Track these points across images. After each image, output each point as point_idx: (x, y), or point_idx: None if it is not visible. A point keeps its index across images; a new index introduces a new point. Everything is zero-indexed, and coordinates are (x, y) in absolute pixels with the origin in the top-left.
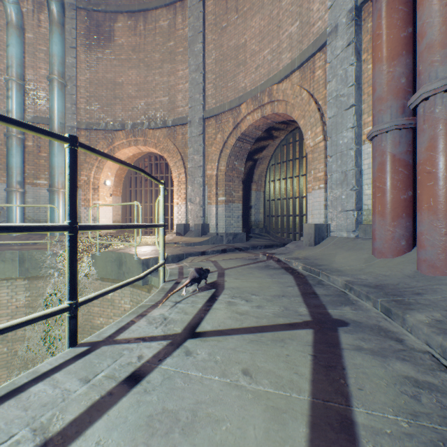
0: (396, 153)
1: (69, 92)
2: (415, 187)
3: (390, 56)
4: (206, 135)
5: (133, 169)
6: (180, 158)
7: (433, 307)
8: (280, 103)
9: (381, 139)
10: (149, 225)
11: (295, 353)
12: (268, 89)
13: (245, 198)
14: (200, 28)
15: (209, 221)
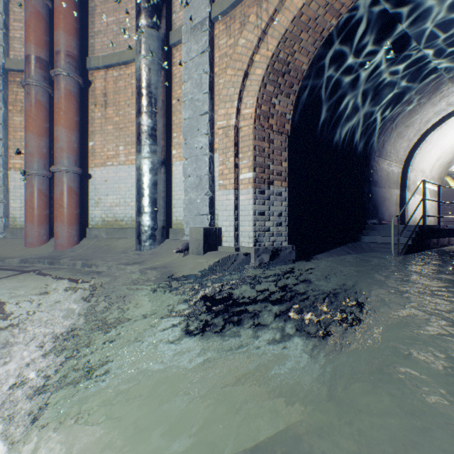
0: (42, 188)
1: None
2: (51, 208)
3: (39, 133)
4: None
5: None
6: None
7: (68, 257)
8: None
9: (33, 178)
10: None
11: (31, 276)
12: None
13: None
14: None
15: None
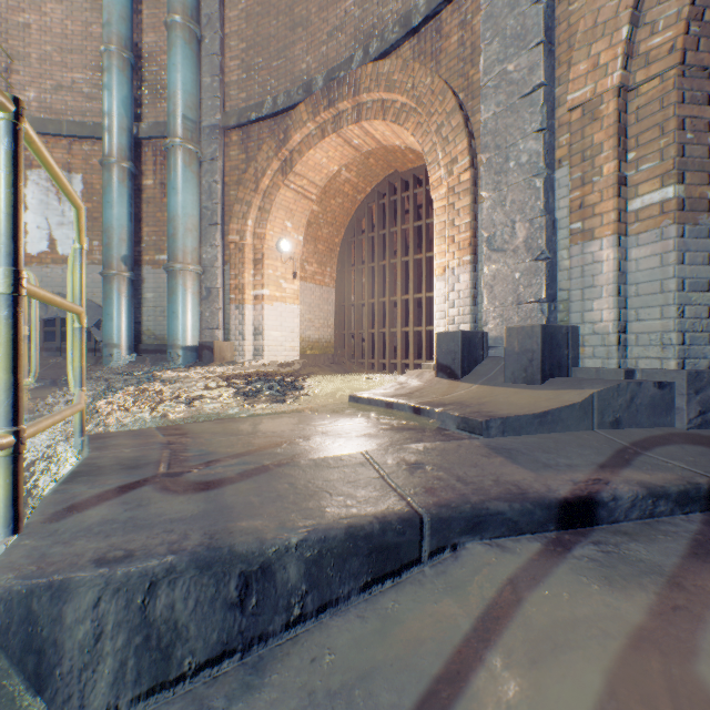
0: None
1: (207, 52)
2: None
3: None
4: None
5: None
6: (452, 107)
7: None
8: None
9: None
10: None
11: None
12: None
13: None
14: None
15: (575, 314)
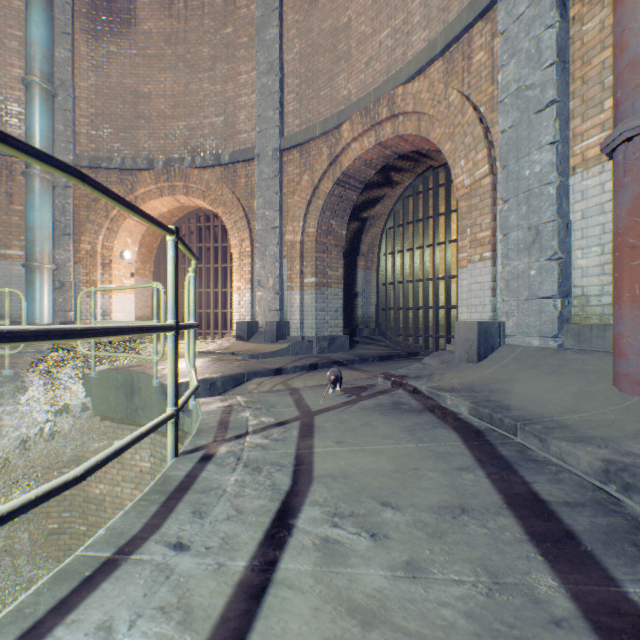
0: None
1: (61, 106)
2: None
3: None
4: (284, 177)
5: (33, 159)
6: (243, 215)
7: None
8: (408, 118)
9: None
10: (113, 330)
11: None
12: (388, 94)
13: (347, 281)
14: (274, 3)
15: (289, 316)
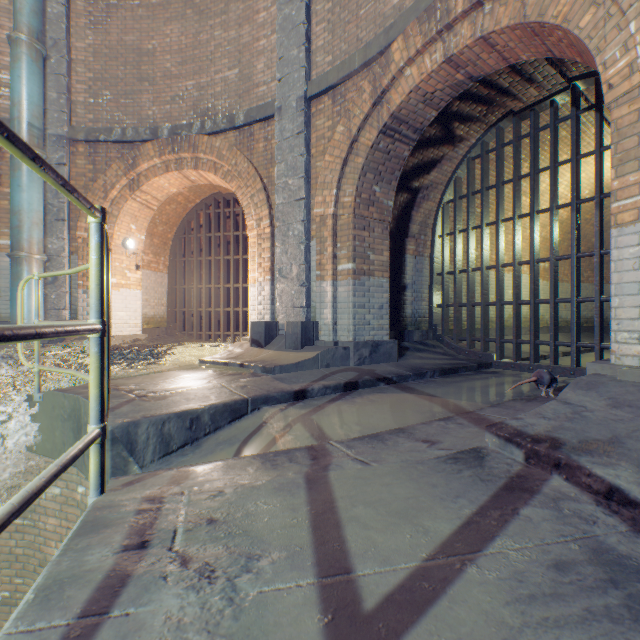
0: None
1: (53, 70)
2: None
3: None
4: (312, 133)
5: None
6: (260, 188)
7: None
8: (502, 1)
9: None
10: None
11: None
12: None
13: (393, 269)
14: None
15: (318, 315)
